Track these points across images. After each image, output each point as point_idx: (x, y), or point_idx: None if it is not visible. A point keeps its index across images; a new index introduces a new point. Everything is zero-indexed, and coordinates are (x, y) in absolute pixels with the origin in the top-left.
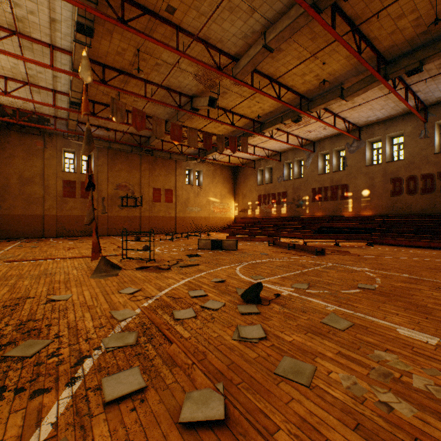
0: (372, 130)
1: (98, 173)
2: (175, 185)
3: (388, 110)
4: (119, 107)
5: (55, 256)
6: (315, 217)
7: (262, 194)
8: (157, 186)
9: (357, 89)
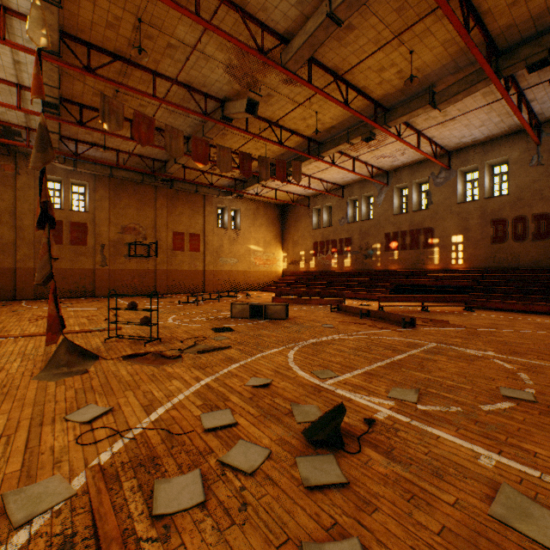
0: (466, 156)
1: (95, 211)
2: (203, 228)
3: (490, 128)
4: (114, 108)
5: (6, 332)
6: (390, 271)
7: (318, 241)
8: (178, 229)
9: (456, 93)
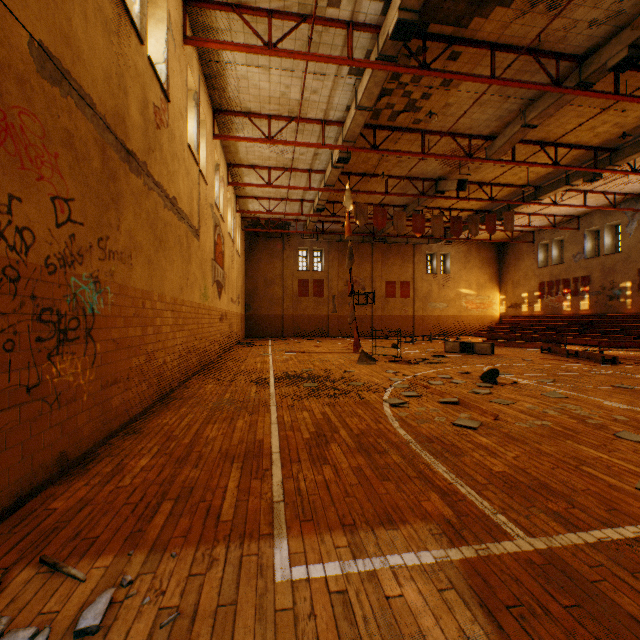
0: None
1: (328, 270)
2: (412, 275)
3: None
4: (362, 209)
5: (314, 351)
6: None
7: (545, 281)
8: (390, 278)
9: None
